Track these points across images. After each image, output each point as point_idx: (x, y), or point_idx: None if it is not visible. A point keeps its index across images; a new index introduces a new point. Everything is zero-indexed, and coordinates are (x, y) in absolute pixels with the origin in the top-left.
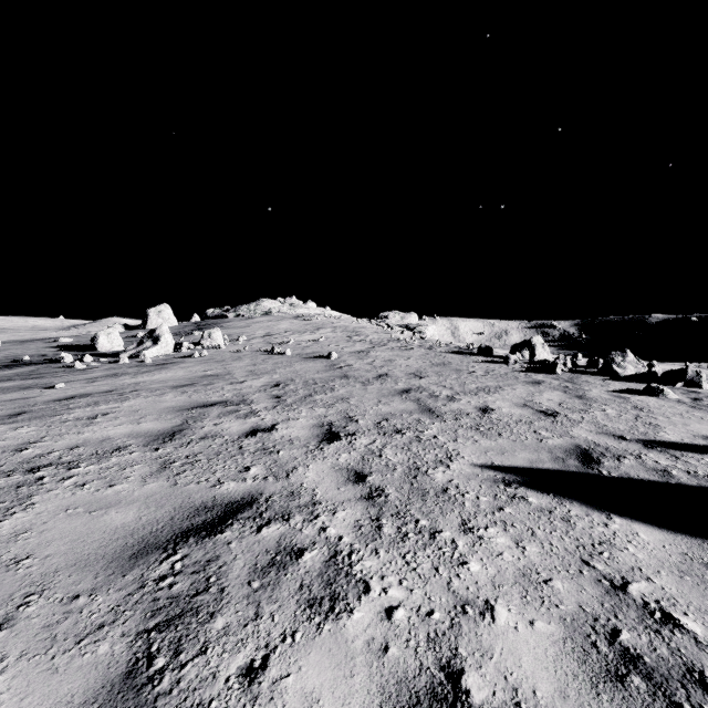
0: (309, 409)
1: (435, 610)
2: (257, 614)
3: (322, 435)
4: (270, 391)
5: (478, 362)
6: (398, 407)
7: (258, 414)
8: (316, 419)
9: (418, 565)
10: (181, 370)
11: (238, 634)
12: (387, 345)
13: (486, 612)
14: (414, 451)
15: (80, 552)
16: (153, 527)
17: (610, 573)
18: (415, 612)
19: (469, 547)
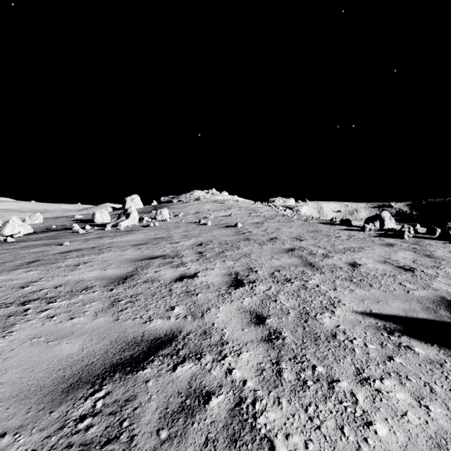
0: (221, 262)
1: None
2: None
3: (230, 282)
4: (195, 248)
5: (341, 230)
6: (286, 261)
7: (186, 264)
8: (226, 269)
9: (322, 423)
10: (141, 234)
11: None
12: (275, 219)
13: None
14: (302, 298)
15: (25, 382)
16: (90, 359)
17: None
18: None
19: (370, 402)
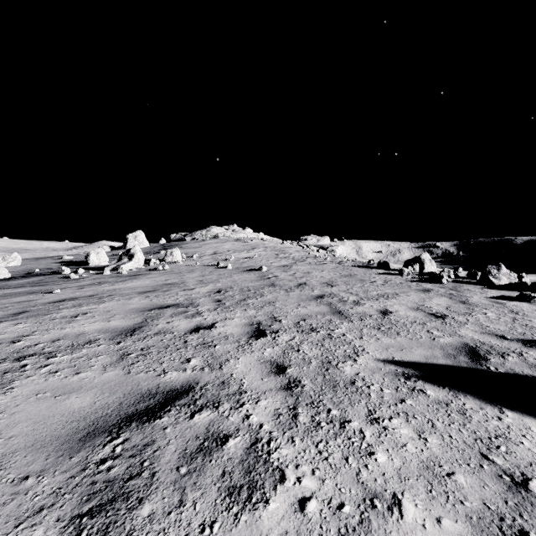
0: (242, 311)
1: (345, 502)
2: (181, 501)
3: (251, 332)
4: (213, 296)
5: (378, 274)
6: (314, 310)
7: (202, 314)
8: (248, 319)
9: (330, 455)
10: (148, 279)
11: (161, 522)
12: (306, 261)
13: (393, 506)
14: (326, 347)
15: (39, 434)
16: (103, 411)
17: (509, 468)
18: (326, 504)
19: (375, 437)
